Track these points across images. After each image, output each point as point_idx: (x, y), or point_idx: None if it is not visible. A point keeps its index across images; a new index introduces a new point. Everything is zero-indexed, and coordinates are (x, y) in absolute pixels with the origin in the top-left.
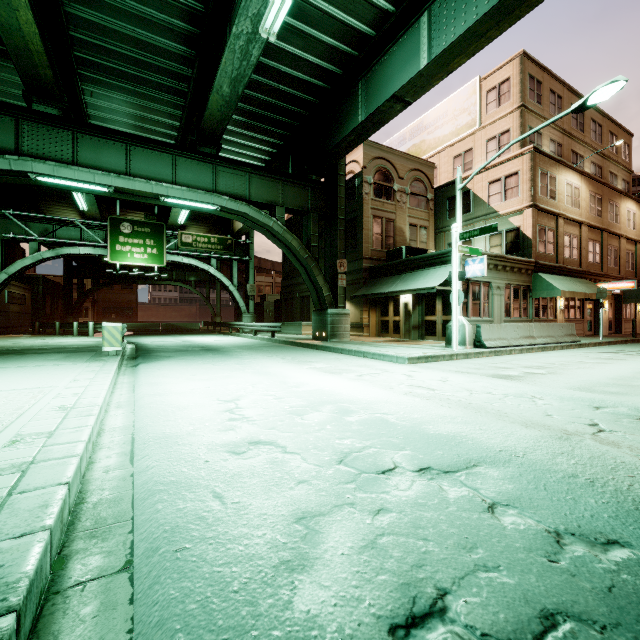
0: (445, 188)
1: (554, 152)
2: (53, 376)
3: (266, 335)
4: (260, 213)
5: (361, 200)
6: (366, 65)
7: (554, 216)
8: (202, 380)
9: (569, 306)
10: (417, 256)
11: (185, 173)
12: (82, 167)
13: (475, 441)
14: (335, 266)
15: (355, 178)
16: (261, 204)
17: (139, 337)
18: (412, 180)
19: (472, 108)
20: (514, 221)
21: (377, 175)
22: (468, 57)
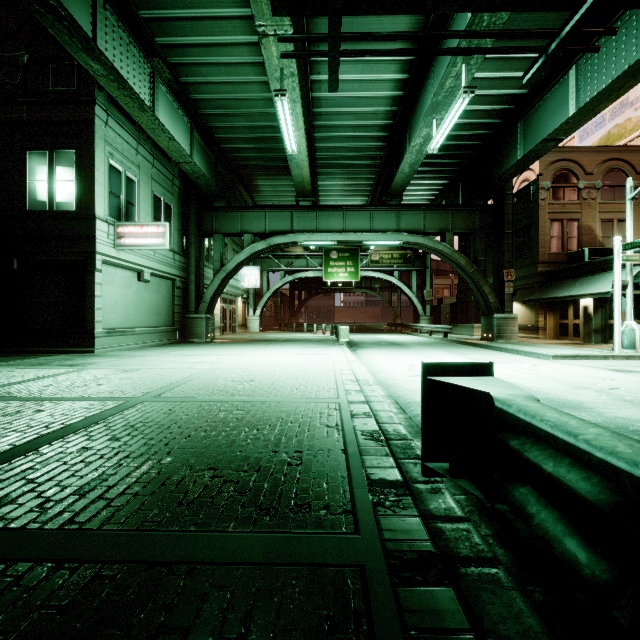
0: None
1: None
2: (325, 351)
3: (440, 335)
4: (432, 241)
5: (536, 207)
6: (523, 110)
7: None
8: (394, 358)
9: None
10: (597, 259)
11: (378, 221)
12: (322, 233)
13: (522, 384)
14: (502, 275)
15: (530, 186)
16: (433, 233)
17: None
18: (605, 172)
19: None
20: None
21: (556, 178)
22: (612, 101)
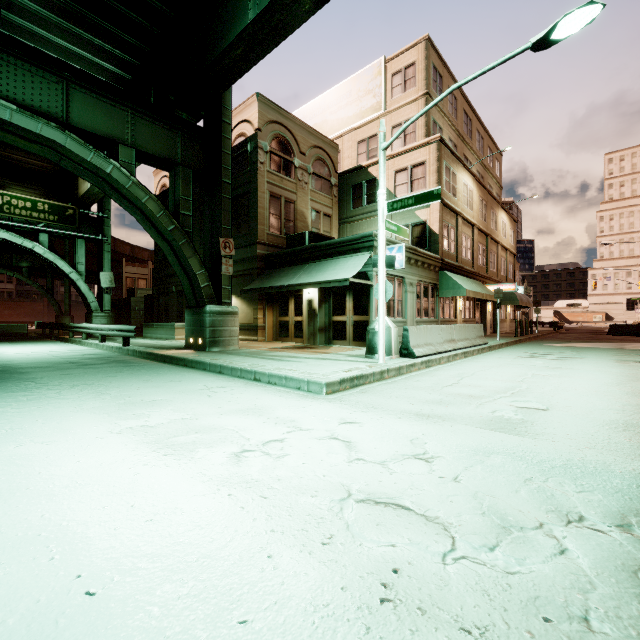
0: (349, 174)
1: None
2: None
3: (121, 342)
4: (86, 148)
5: (255, 170)
6: None
7: (455, 214)
8: None
9: (465, 307)
10: (324, 242)
11: None
12: None
13: None
14: (217, 247)
15: (247, 142)
16: (91, 136)
17: None
18: (315, 158)
19: (377, 90)
20: (421, 214)
21: (275, 143)
22: None
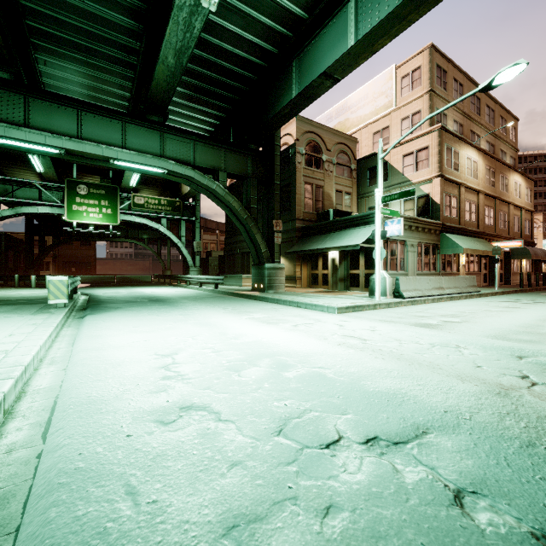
0: (366, 160)
1: (457, 131)
2: None
3: (210, 287)
4: (204, 177)
5: (294, 168)
6: (299, 46)
7: (457, 185)
8: (144, 332)
9: (469, 261)
10: (343, 217)
11: (134, 139)
12: (33, 129)
13: (417, 400)
14: (272, 225)
15: (289, 149)
16: (205, 169)
17: (94, 289)
18: (338, 152)
19: (389, 92)
20: (424, 189)
21: (308, 147)
22: (391, 38)
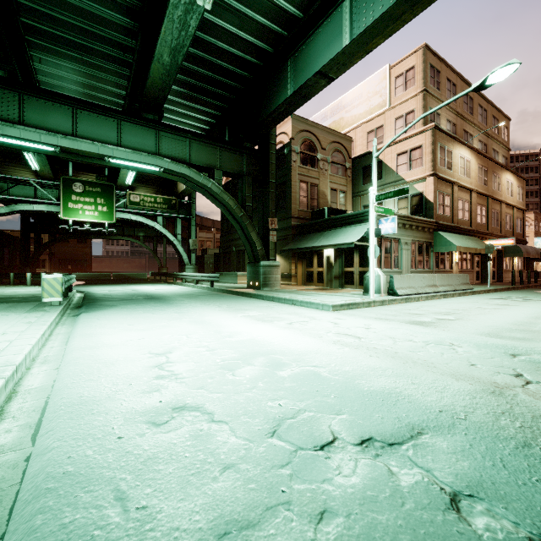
0: (360, 158)
1: (450, 130)
2: None
3: (206, 284)
4: (200, 175)
5: (289, 167)
6: (294, 45)
7: (450, 184)
8: (138, 330)
9: (462, 259)
10: (338, 216)
11: (130, 137)
12: (28, 127)
13: (412, 399)
14: (267, 223)
15: (284, 147)
16: (201, 167)
17: (90, 286)
18: (333, 151)
19: (383, 91)
20: (418, 187)
21: (303, 145)
22: (385, 38)
